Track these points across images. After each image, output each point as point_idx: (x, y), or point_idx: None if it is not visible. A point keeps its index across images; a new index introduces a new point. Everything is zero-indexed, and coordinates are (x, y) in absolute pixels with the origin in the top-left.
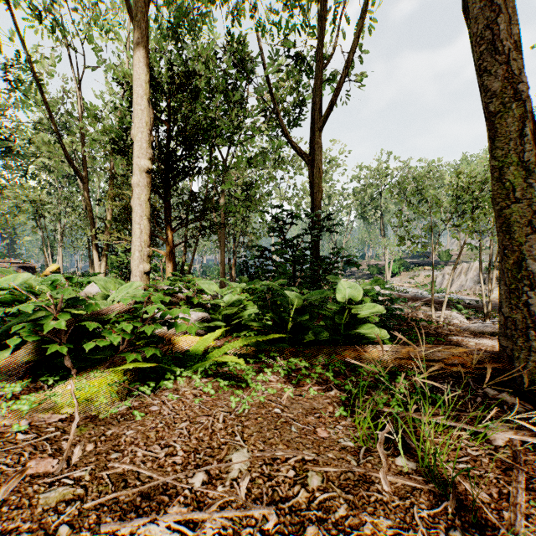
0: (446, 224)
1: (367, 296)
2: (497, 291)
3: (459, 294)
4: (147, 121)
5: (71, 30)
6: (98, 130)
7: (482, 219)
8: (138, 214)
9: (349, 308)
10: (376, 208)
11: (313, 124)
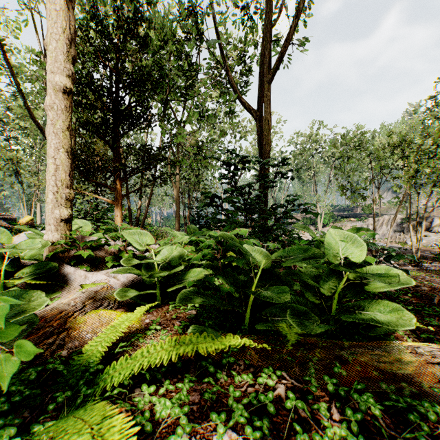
0: (386, 177)
1: None
2: (415, 239)
3: (382, 242)
4: (65, 29)
5: (38, 2)
6: None
7: (425, 170)
8: (52, 146)
9: (339, 271)
10: (309, 168)
11: (261, 81)
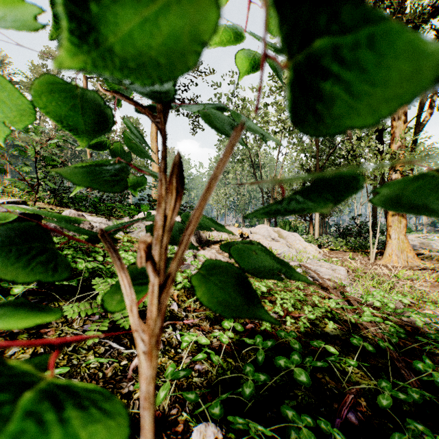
0: None
1: (374, 242)
2: None
3: None
4: None
5: None
6: (251, 155)
7: None
8: (317, 222)
9: (368, 244)
10: None
11: None
